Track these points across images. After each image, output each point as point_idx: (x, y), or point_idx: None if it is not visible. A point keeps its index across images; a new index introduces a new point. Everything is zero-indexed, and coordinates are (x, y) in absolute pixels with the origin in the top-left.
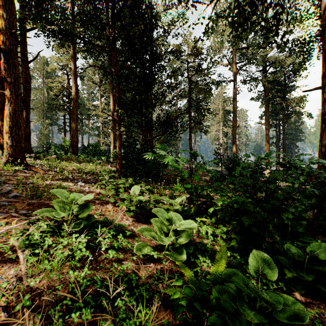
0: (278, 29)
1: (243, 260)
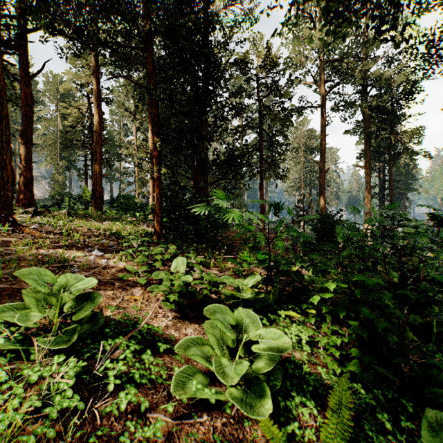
0: (396, 20)
1: (372, 398)
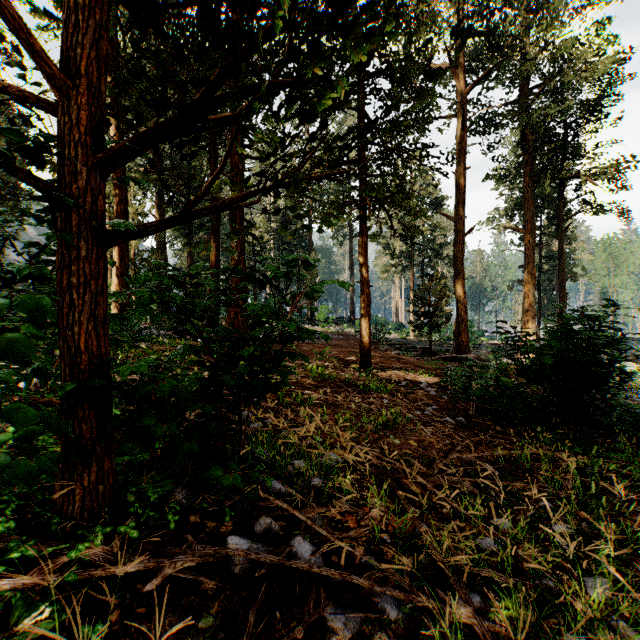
0: None
1: None
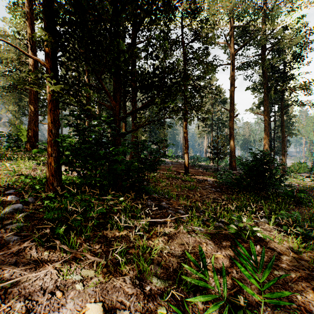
0: None
1: None
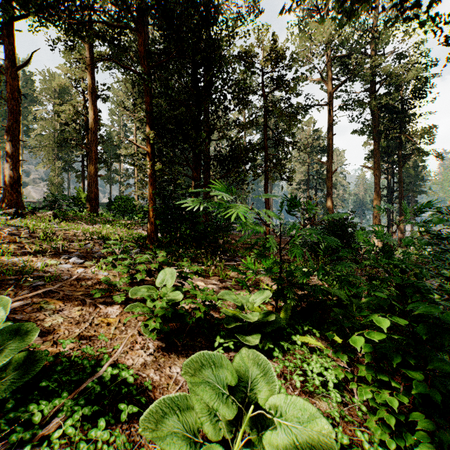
0: None
1: None
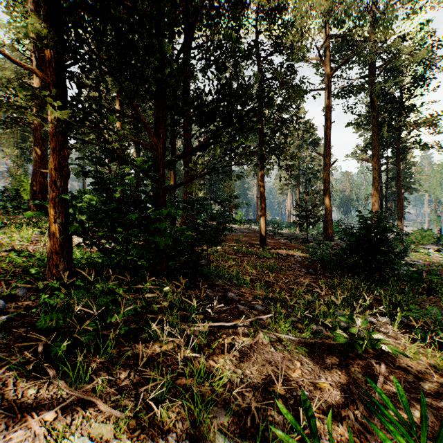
0: None
1: None
